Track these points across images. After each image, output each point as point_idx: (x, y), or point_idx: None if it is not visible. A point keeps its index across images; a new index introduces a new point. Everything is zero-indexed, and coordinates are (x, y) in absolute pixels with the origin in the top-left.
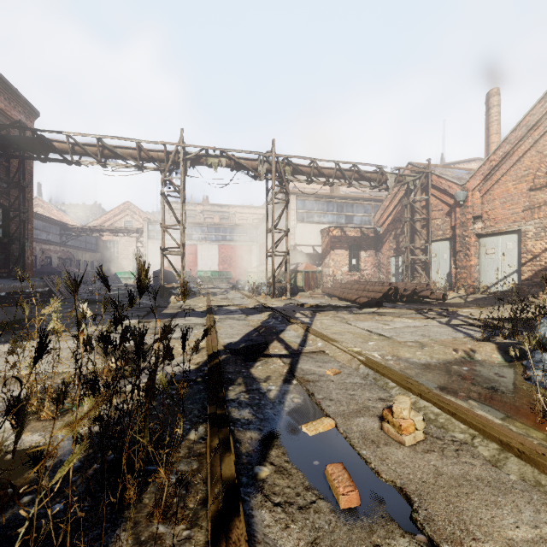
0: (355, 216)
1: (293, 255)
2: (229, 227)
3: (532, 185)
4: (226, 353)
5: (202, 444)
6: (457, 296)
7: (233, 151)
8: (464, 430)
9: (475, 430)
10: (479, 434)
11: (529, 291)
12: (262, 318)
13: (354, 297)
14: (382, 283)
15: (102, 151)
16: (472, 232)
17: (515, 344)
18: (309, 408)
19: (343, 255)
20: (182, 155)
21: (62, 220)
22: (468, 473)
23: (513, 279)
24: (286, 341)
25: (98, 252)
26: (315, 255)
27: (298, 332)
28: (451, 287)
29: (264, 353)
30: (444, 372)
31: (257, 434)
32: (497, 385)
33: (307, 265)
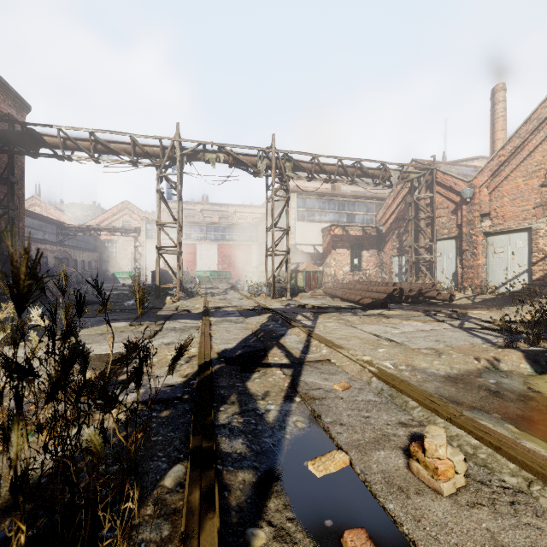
0: (357, 215)
1: (294, 254)
2: (228, 227)
3: (544, 180)
4: (220, 362)
5: (179, 493)
6: (464, 296)
7: (232, 146)
8: (515, 471)
9: (530, 472)
10: (537, 479)
11: (541, 291)
12: (261, 320)
13: (357, 297)
14: (386, 283)
15: (95, 146)
16: (479, 231)
17: (544, 351)
18: (316, 436)
19: (344, 254)
20: (178, 151)
21: (60, 220)
22: (538, 545)
23: (523, 279)
24: (287, 347)
25: (96, 252)
26: (316, 255)
27: (300, 337)
28: (457, 287)
29: (262, 362)
30: (468, 386)
31: (252, 475)
32: (535, 404)
33: (308, 265)
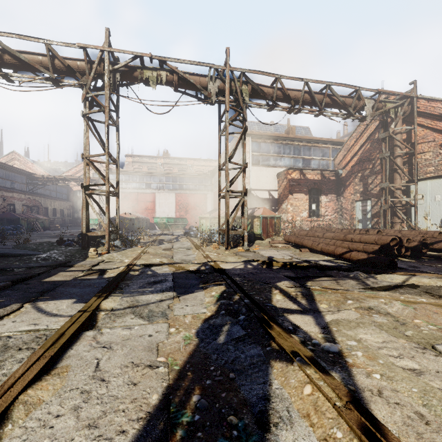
0: (313, 160)
1: (248, 200)
2: (185, 177)
3: None
4: None
5: None
6: None
7: (176, 61)
8: None
9: None
10: None
11: None
12: (204, 308)
13: (339, 250)
14: (365, 230)
15: (1, 56)
16: None
17: None
18: None
19: (302, 199)
20: (107, 63)
21: (37, 172)
22: None
23: None
24: None
25: (69, 201)
26: (271, 201)
27: None
28: None
29: None
30: None
31: None
32: None
33: (264, 210)
